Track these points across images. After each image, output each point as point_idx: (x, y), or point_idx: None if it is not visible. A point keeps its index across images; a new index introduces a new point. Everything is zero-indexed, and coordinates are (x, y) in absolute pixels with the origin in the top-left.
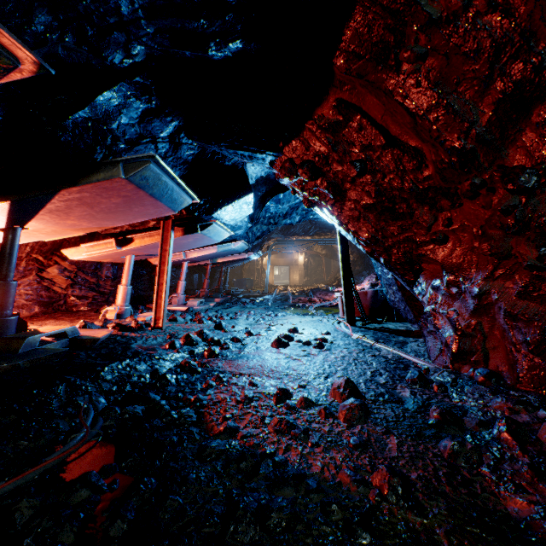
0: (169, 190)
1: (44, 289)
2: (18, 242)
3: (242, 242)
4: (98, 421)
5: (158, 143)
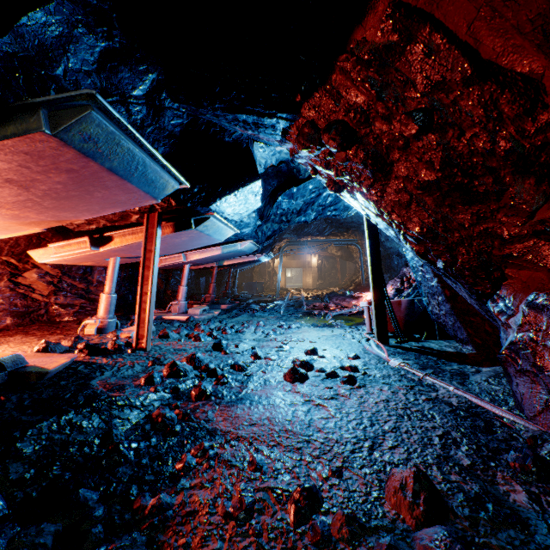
0: (139, 165)
1: (20, 297)
2: None
3: (250, 242)
4: None
5: (130, 105)
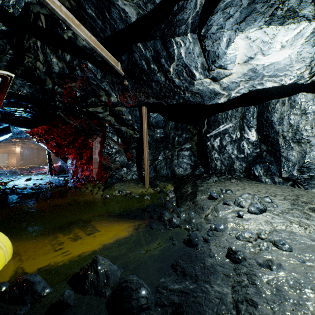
0: None
1: None
2: None
3: None
4: None
5: None
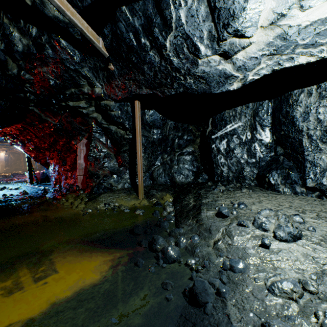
0: None
1: None
2: None
3: None
4: None
5: None
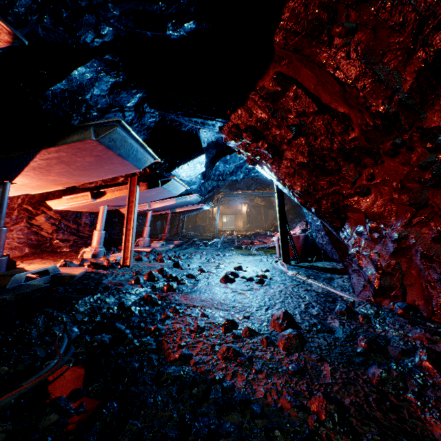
0: (134, 151)
1: (33, 234)
2: (7, 195)
3: (196, 195)
4: (70, 348)
5: (125, 112)
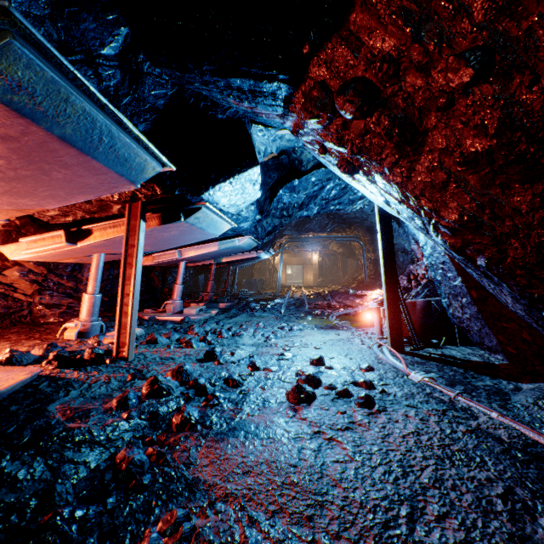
0: (103, 135)
1: None
2: None
3: (249, 238)
4: None
5: (99, 67)
